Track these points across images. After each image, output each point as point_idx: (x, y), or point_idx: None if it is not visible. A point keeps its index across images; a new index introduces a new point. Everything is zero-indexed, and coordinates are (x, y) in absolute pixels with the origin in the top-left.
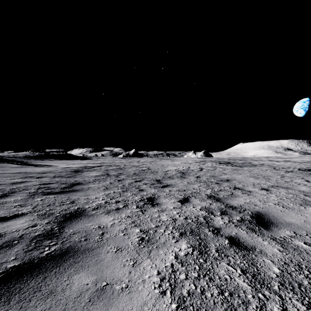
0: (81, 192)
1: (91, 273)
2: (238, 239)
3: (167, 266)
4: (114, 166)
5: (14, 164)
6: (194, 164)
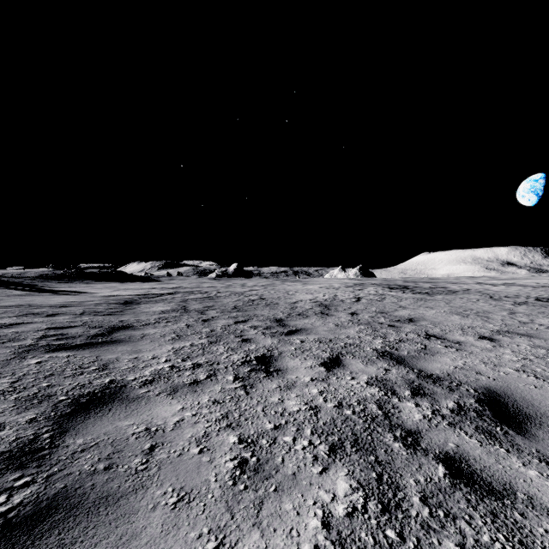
0: (127, 345)
1: None
2: (467, 462)
3: None
4: (198, 294)
5: (15, 291)
6: (344, 291)
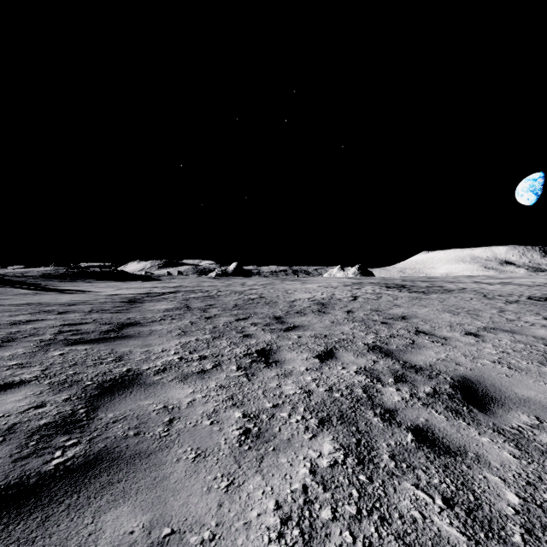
0: (137, 340)
1: (141, 507)
2: (432, 432)
3: (295, 490)
4: (200, 293)
5: (22, 290)
6: (342, 290)
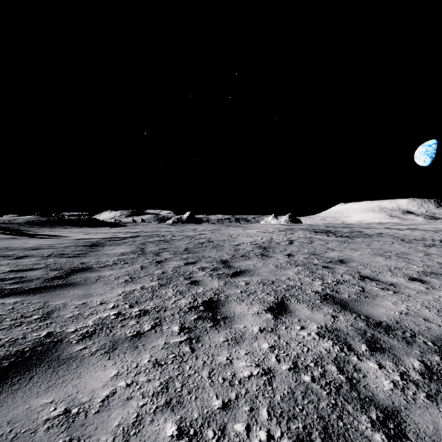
0: (79, 289)
1: None
2: None
3: None
4: (156, 237)
5: (1, 235)
6: (278, 234)
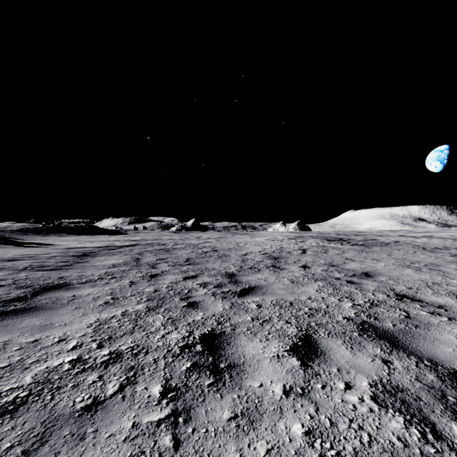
0: (40, 316)
1: None
2: None
3: None
4: (156, 246)
5: None
6: (288, 243)
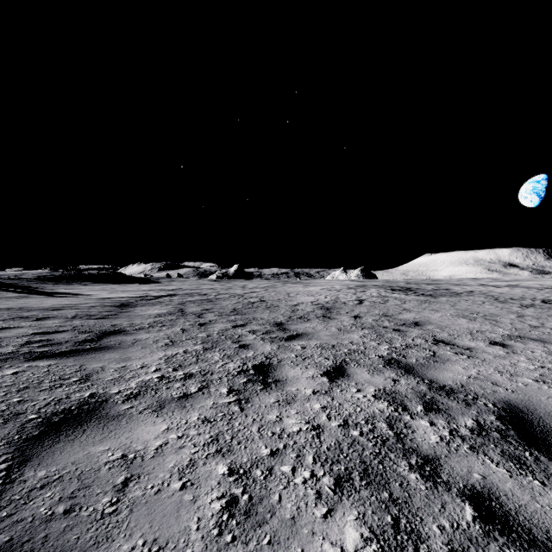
0: (116, 352)
1: None
2: (498, 500)
3: None
4: (197, 296)
5: (9, 293)
6: (346, 292)
